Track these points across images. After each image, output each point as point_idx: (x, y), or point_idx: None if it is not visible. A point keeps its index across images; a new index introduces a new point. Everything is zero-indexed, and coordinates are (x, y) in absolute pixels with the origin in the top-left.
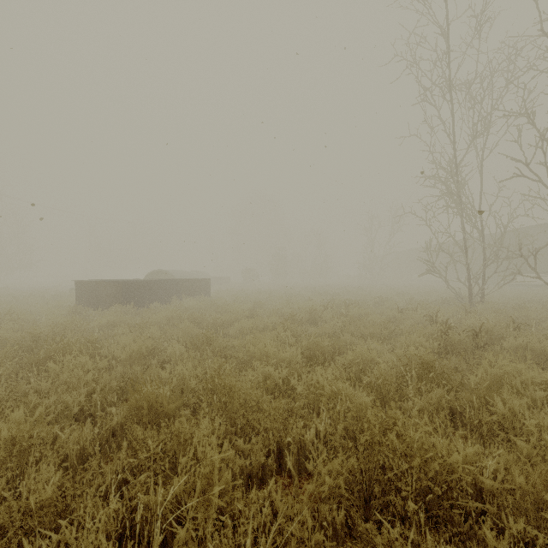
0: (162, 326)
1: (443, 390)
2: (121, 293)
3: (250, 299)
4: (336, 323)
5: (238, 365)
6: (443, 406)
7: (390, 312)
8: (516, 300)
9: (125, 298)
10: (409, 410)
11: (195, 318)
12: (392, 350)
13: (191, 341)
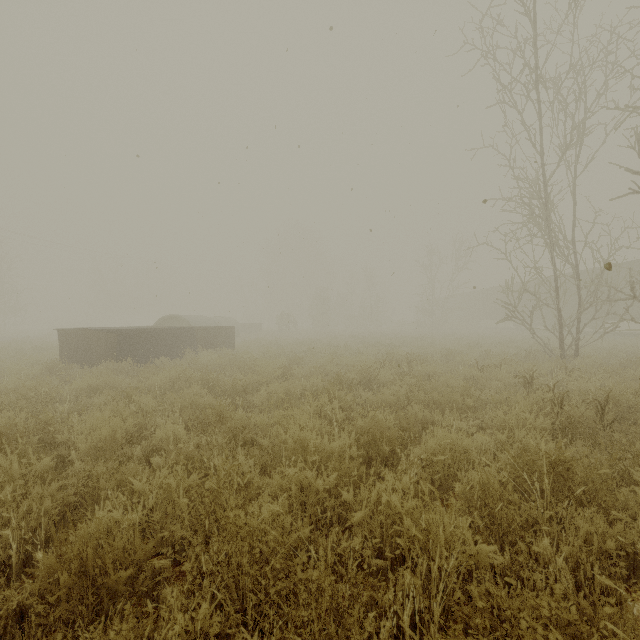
0: (163, 391)
1: (605, 521)
2: (116, 345)
3: (285, 352)
4: (400, 387)
5: (261, 458)
6: (610, 551)
7: (468, 371)
8: (618, 354)
9: (121, 352)
10: (548, 556)
11: (209, 381)
12: (479, 426)
13: (198, 415)
